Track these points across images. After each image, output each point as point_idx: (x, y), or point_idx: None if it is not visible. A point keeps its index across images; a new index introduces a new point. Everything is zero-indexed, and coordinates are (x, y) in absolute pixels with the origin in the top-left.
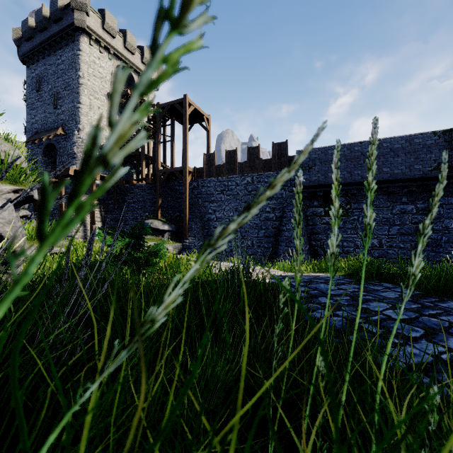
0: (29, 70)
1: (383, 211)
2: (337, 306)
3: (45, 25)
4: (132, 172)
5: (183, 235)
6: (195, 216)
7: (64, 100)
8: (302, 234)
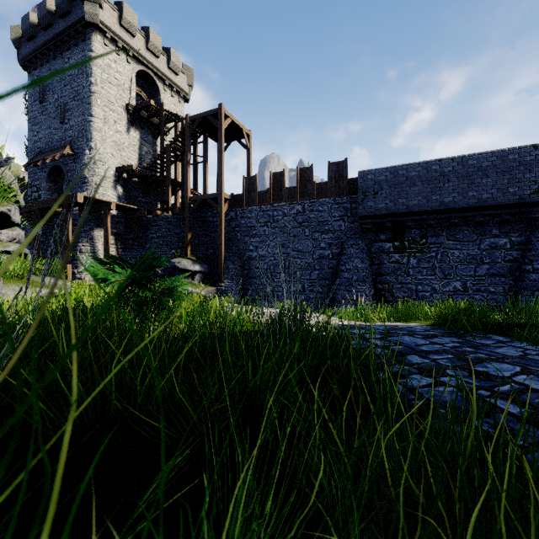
0: (31, 77)
1: (469, 246)
2: (438, 369)
3: (50, 20)
4: (156, 201)
5: (218, 277)
6: (233, 253)
7: (72, 112)
8: (366, 275)
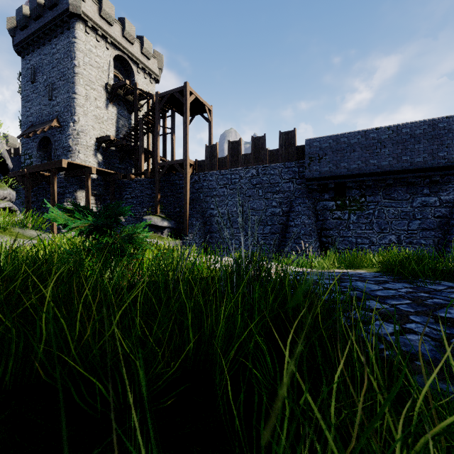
0: (24, 61)
1: (402, 204)
2: (401, 315)
3: (40, 12)
4: (130, 167)
5: (183, 232)
6: (196, 211)
7: (59, 90)
8: (312, 230)
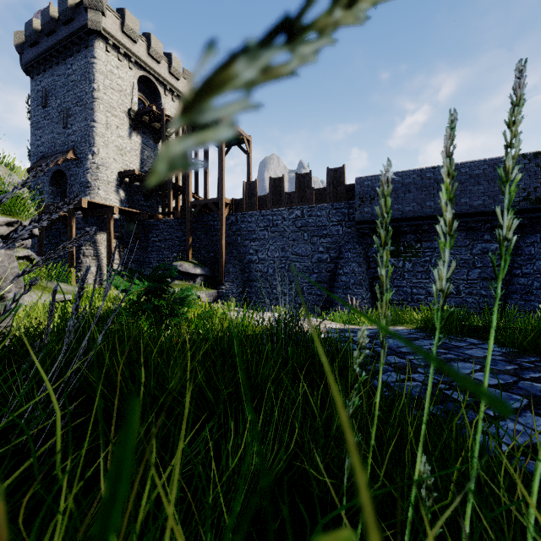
0: (33, 82)
1: (461, 251)
2: (411, 368)
3: (53, 27)
4: (157, 204)
5: (219, 280)
6: (233, 257)
7: (75, 117)
8: (363, 279)
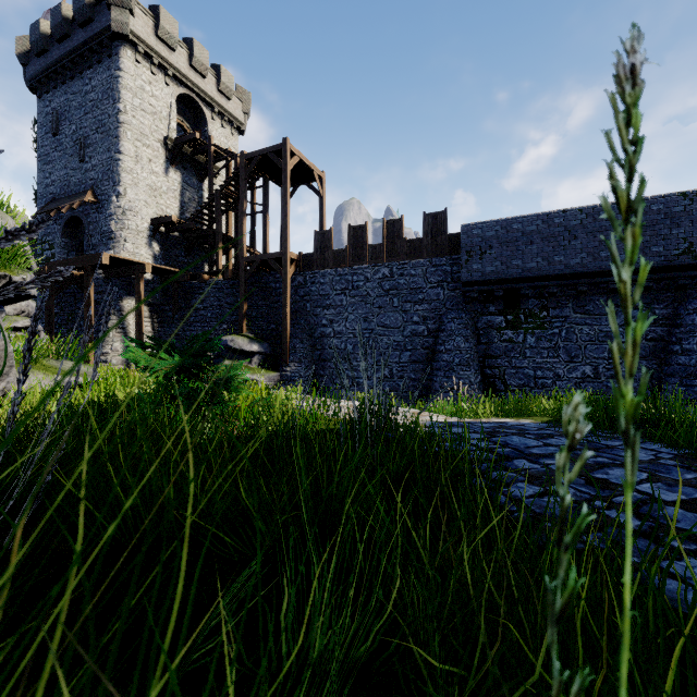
0: (41, 102)
1: (601, 320)
2: (550, 476)
3: (66, 30)
4: (202, 261)
5: (282, 359)
6: (301, 329)
7: (95, 148)
8: (471, 358)
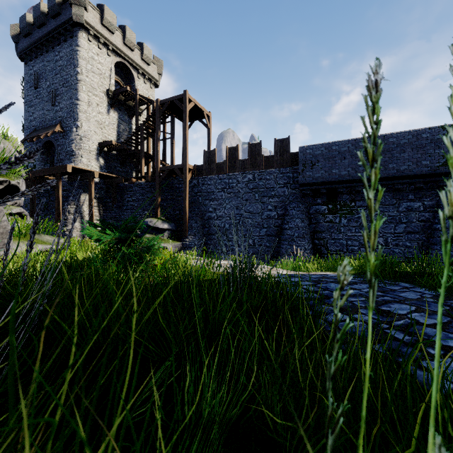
0: (27, 67)
1: (389, 208)
2: (353, 309)
3: (43, 20)
4: (131, 170)
5: (183, 234)
6: (195, 214)
7: (62, 96)
8: (305, 233)
